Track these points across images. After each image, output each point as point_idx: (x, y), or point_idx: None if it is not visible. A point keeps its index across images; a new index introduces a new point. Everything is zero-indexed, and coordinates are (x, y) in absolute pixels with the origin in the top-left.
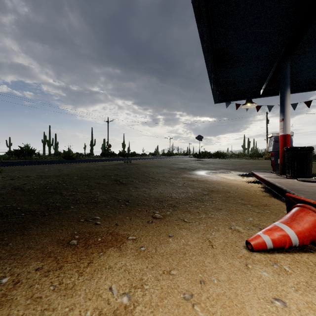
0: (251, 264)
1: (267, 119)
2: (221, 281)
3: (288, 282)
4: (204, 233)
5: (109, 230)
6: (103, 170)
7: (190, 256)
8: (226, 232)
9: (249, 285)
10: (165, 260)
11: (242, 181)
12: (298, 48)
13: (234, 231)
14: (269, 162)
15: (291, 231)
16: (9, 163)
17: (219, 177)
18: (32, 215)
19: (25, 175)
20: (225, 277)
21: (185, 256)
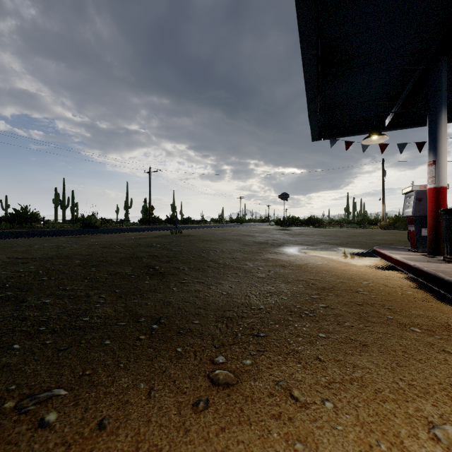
0: None
1: (383, 170)
2: None
3: None
4: None
5: None
6: (134, 246)
7: None
8: None
9: None
10: None
11: (366, 267)
12: None
13: None
14: (389, 233)
15: None
16: None
17: (325, 257)
18: None
19: None
20: None
21: None
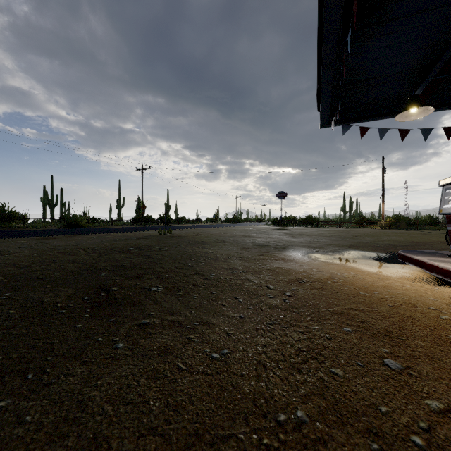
0: None
1: (383, 167)
2: None
3: None
4: None
5: None
6: (104, 251)
7: None
8: None
9: None
10: None
11: (407, 280)
12: None
13: None
14: (395, 233)
15: None
16: None
17: (346, 265)
18: None
19: None
20: None
21: None
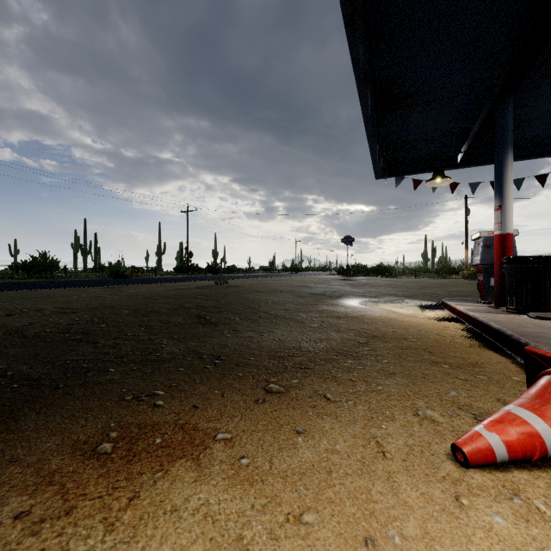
0: (467, 496)
1: (466, 208)
2: (410, 539)
3: (550, 541)
4: (365, 424)
5: (180, 420)
6: (178, 297)
7: (342, 479)
8: (409, 422)
9: (469, 548)
10: (289, 488)
11: (427, 319)
12: (528, 78)
13: (425, 421)
14: (470, 283)
15: (543, 426)
16: (10, 284)
17: (386, 309)
18: (32, 387)
19: (35, 307)
20: (416, 529)
21: (331, 478)
